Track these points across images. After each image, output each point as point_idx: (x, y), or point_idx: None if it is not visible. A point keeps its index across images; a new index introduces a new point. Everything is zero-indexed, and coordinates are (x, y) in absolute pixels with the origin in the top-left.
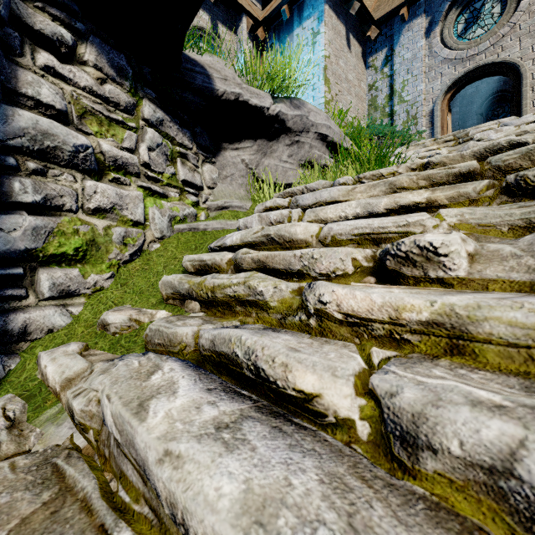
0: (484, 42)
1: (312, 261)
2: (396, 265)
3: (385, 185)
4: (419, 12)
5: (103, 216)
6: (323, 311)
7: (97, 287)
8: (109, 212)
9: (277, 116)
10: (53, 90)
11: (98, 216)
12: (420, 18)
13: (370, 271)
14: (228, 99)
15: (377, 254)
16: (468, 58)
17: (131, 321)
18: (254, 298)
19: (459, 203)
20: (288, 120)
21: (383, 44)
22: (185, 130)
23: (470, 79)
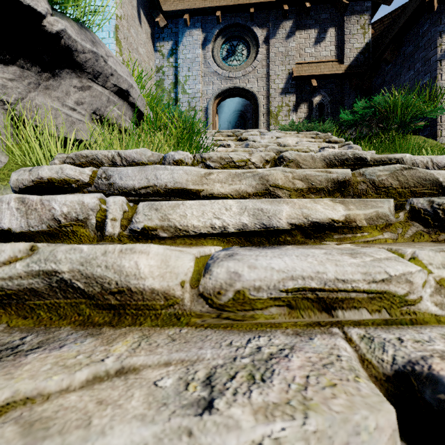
0: (238, 71)
1: None
2: None
3: (255, 177)
4: (197, 25)
5: None
6: None
7: None
8: None
9: (58, 36)
10: None
11: None
12: (199, 31)
13: None
14: None
15: (369, 357)
16: (229, 78)
17: None
18: None
19: (374, 226)
20: (78, 52)
21: (169, 36)
22: None
23: (230, 94)
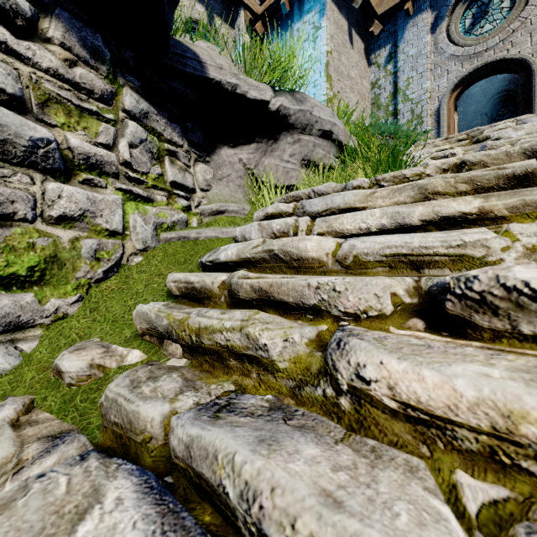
0: (493, 37)
1: (333, 294)
2: (464, 310)
3: (414, 189)
4: (424, 6)
5: (70, 225)
6: (364, 391)
7: (59, 314)
8: (77, 221)
9: (278, 111)
10: (4, 70)
11: (63, 225)
12: (426, 13)
13: (414, 309)
14: (224, 90)
15: (422, 285)
16: (476, 55)
17: (92, 368)
18: (255, 353)
19: (523, 214)
20: (291, 116)
21: (386, 40)
22: (174, 125)
23: (478, 77)
